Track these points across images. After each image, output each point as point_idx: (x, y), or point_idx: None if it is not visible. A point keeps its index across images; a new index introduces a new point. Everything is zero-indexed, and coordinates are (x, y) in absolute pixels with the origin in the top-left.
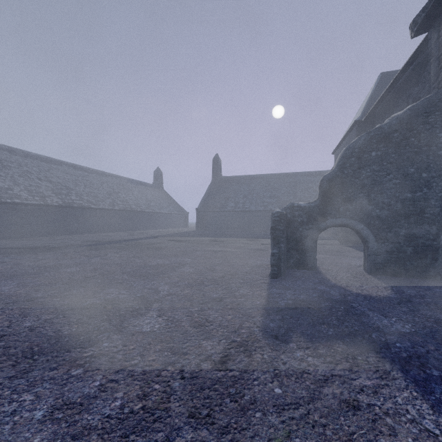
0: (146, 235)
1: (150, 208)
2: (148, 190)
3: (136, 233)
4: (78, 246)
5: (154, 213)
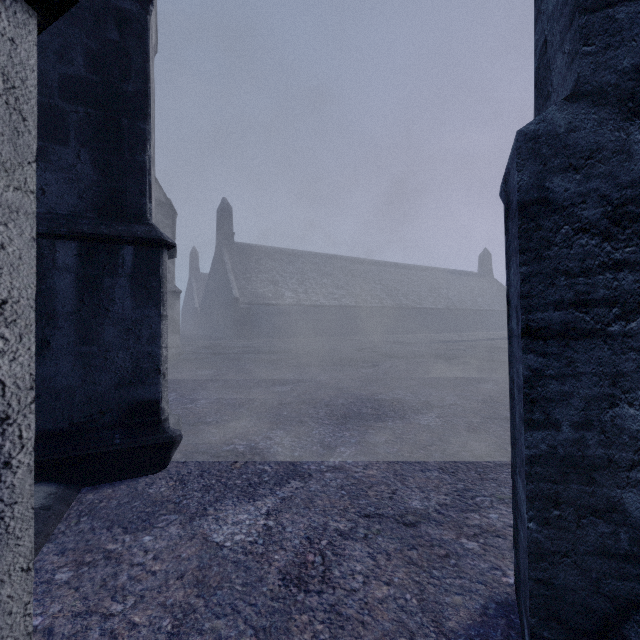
0: (478, 337)
1: (477, 305)
2: (472, 281)
3: (464, 335)
4: (427, 343)
5: (482, 310)
